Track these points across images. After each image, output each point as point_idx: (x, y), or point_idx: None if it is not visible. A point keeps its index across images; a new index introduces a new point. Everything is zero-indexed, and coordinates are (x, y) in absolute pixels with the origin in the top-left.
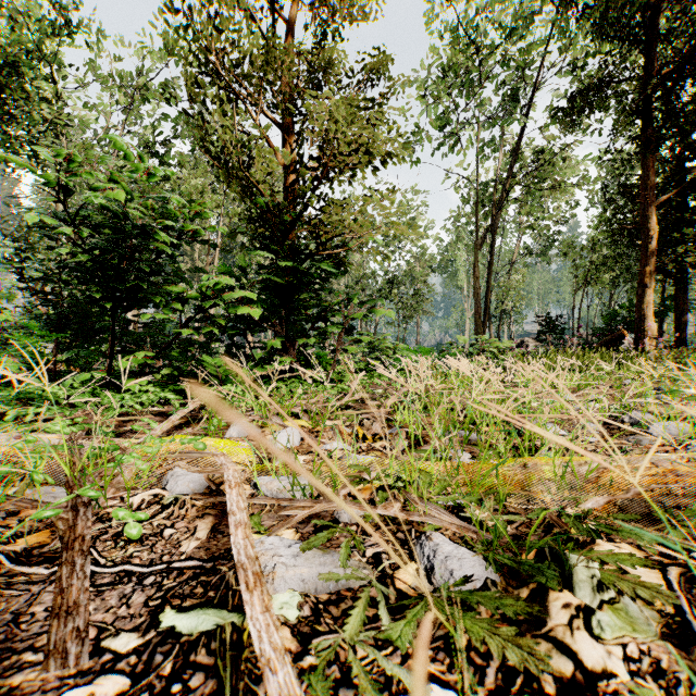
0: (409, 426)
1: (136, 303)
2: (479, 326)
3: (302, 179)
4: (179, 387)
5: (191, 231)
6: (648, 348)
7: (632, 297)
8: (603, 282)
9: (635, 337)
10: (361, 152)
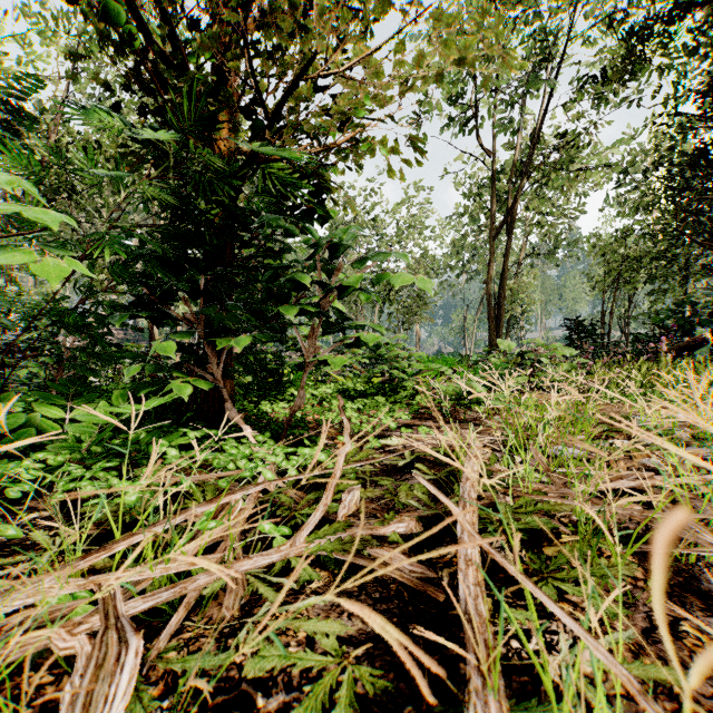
0: None
1: None
2: (493, 332)
3: None
4: None
5: None
6: None
7: (653, 301)
8: (636, 280)
9: None
10: None
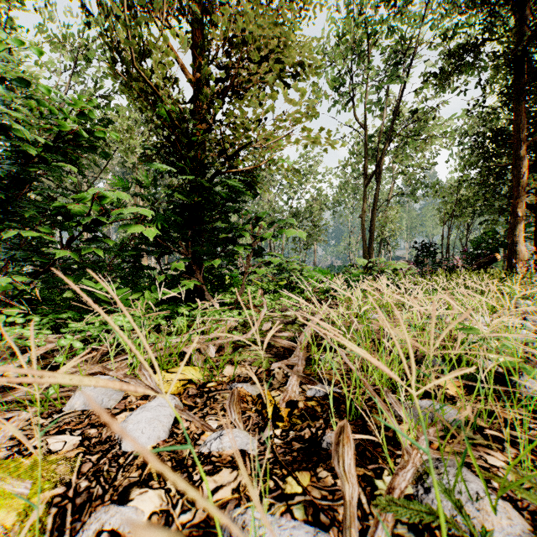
0: (347, 398)
1: (2, 218)
2: (366, 251)
3: (206, 85)
4: (61, 316)
5: (68, 131)
6: (519, 269)
7: (484, 228)
8: (466, 215)
9: (507, 260)
10: (271, 62)
